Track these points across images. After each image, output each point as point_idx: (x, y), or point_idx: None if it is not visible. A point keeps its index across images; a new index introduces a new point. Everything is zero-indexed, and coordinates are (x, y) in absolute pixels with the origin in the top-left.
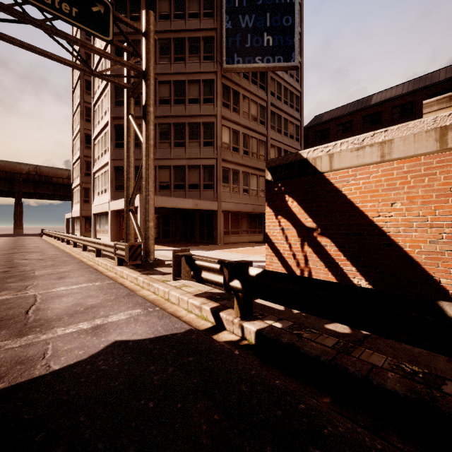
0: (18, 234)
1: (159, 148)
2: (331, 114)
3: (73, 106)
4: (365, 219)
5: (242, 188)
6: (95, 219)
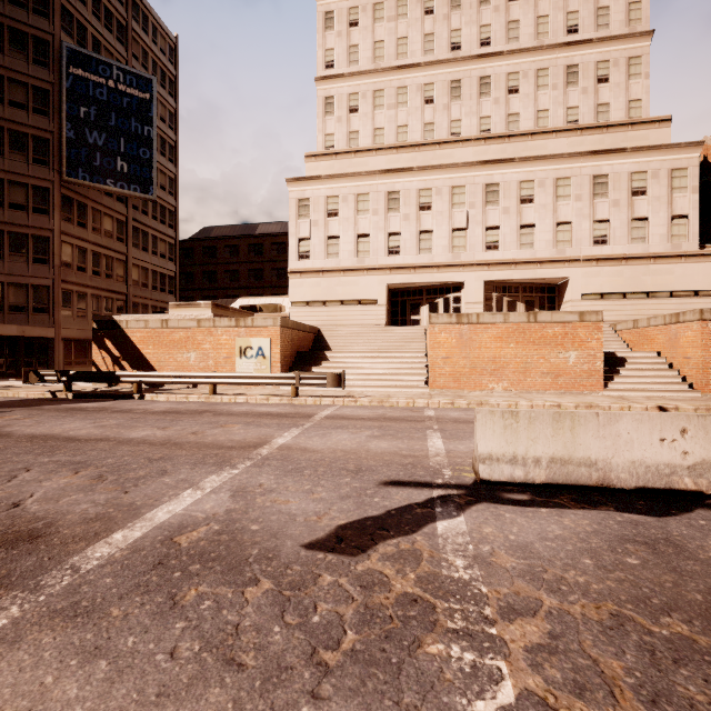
0: None
1: None
2: (221, 231)
3: None
4: (140, 353)
5: (92, 312)
6: None
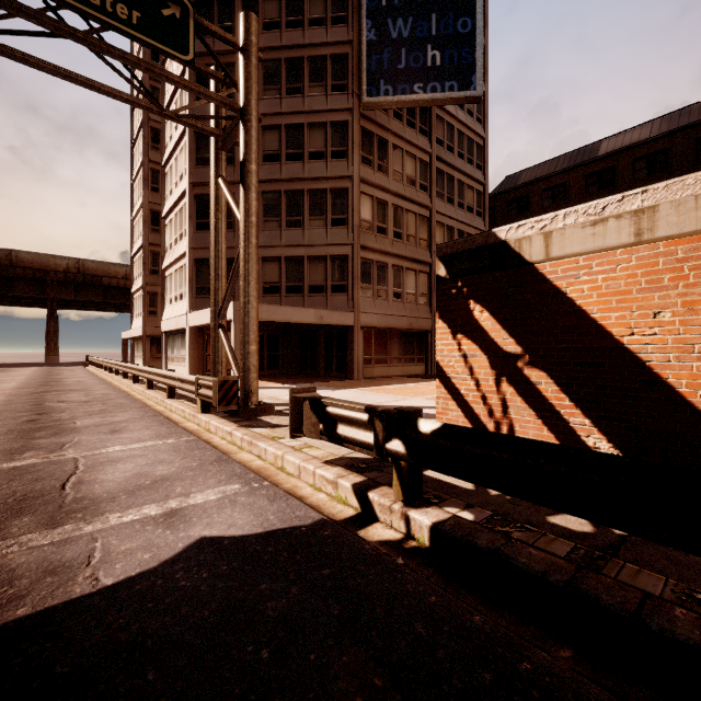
0: (51, 362)
1: (264, 230)
2: (533, 173)
3: (132, 168)
4: (607, 340)
5: (392, 291)
6: (166, 340)
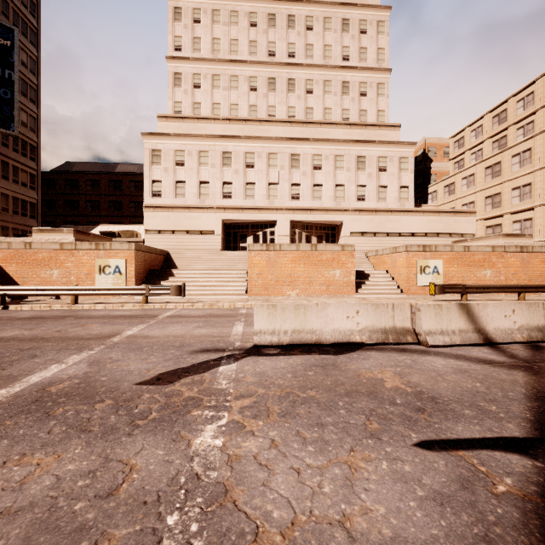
0: None
1: None
2: (82, 167)
3: None
4: (3, 270)
5: None
6: None
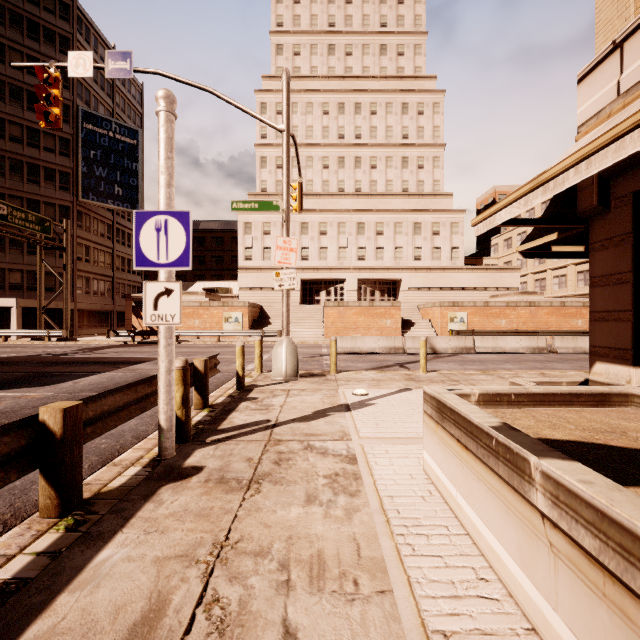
0: None
1: (10, 253)
2: None
3: None
4: None
5: (93, 291)
6: None
